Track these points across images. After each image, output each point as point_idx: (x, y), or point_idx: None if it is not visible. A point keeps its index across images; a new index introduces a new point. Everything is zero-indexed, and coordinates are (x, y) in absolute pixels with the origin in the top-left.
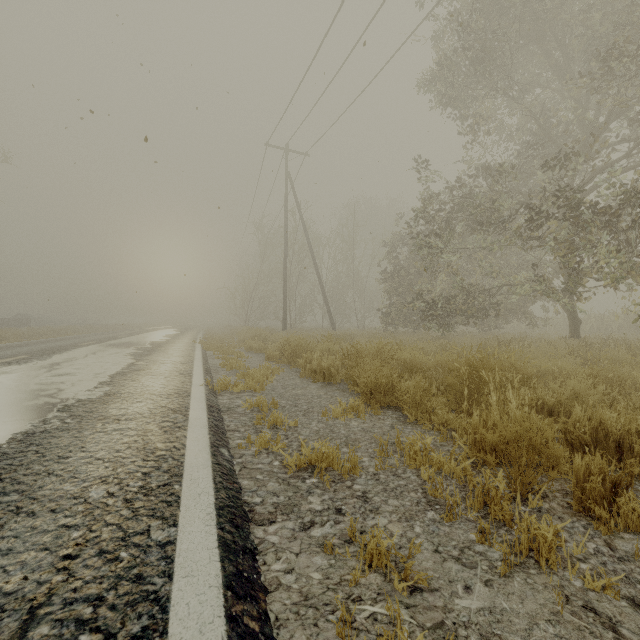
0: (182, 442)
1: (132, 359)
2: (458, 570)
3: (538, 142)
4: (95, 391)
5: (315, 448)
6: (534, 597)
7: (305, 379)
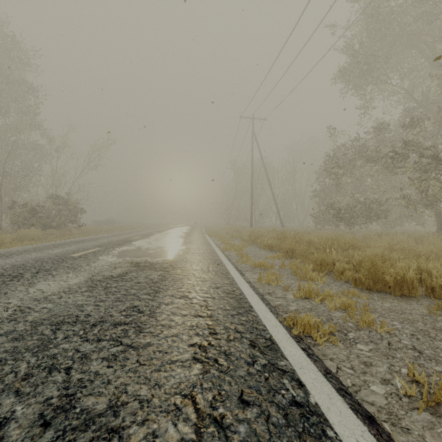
0: (219, 258)
1: (182, 239)
2: (290, 280)
3: (413, 108)
4: (182, 247)
5: (260, 261)
6: (304, 283)
7: (260, 249)
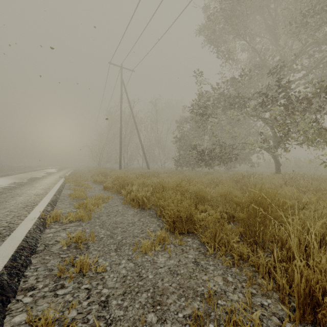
0: None
1: None
2: None
3: (260, 66)
4: None
5: None
6: None
7: (126, 205)
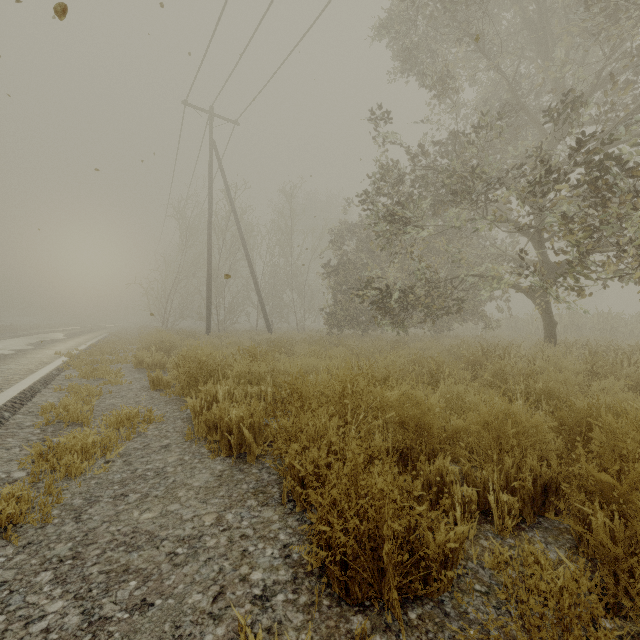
0: None
1: None
2: None
3: (512, 109)
4: None
5: None
6: None
7: (193, 446)
